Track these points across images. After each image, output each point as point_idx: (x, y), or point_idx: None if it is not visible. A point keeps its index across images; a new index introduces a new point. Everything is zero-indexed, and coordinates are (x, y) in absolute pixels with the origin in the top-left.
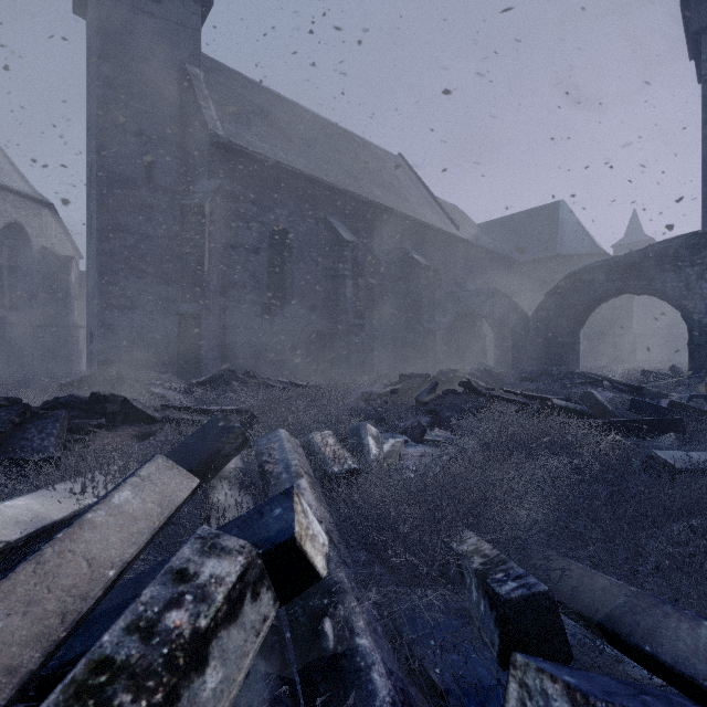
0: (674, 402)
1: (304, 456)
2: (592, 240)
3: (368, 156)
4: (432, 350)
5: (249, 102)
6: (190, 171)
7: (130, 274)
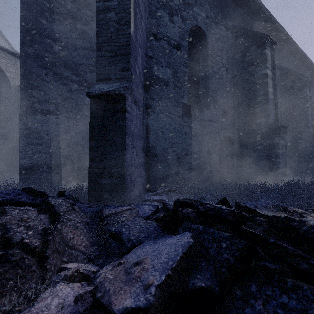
0: None
1: None
2: None
3: None
4: None
5: None
6: None
7: (55, 80)
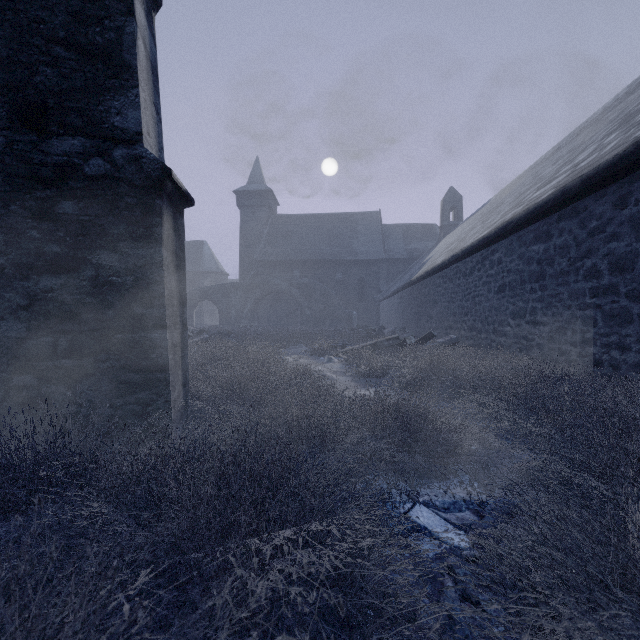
0: None
1: None
2: (217, 265)
3: None
4: None
5: None
6: None
7: None
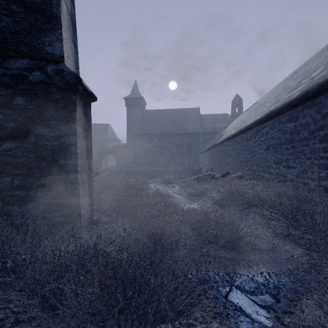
0: (99, 168)
1: None
2: (115, 136)
3: None
4: None
5: None
6: None
7: None
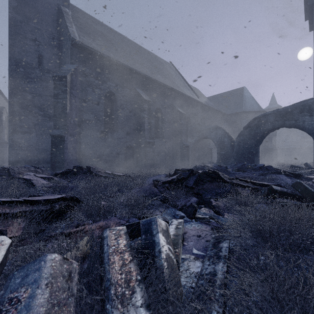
0: None
1: (71, 303)
2: (258, 105)
3: (156, 61)
4: (187, 155)
5: (95, 29)
6: (62, 61)
7: (29, 114)
